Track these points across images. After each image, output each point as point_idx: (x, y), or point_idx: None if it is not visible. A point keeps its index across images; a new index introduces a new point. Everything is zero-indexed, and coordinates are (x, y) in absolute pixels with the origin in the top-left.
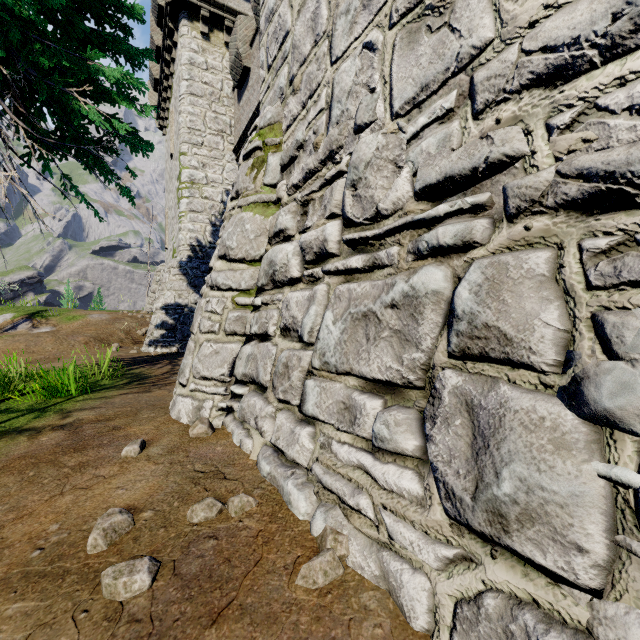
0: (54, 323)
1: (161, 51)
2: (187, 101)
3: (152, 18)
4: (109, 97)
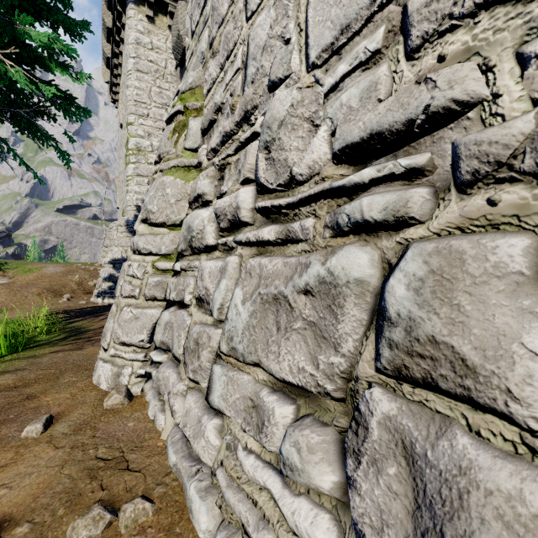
0: (11, 275)
1: (111, 32)
2: (134, 77)
3: (103, 2)
4: (43, 63)
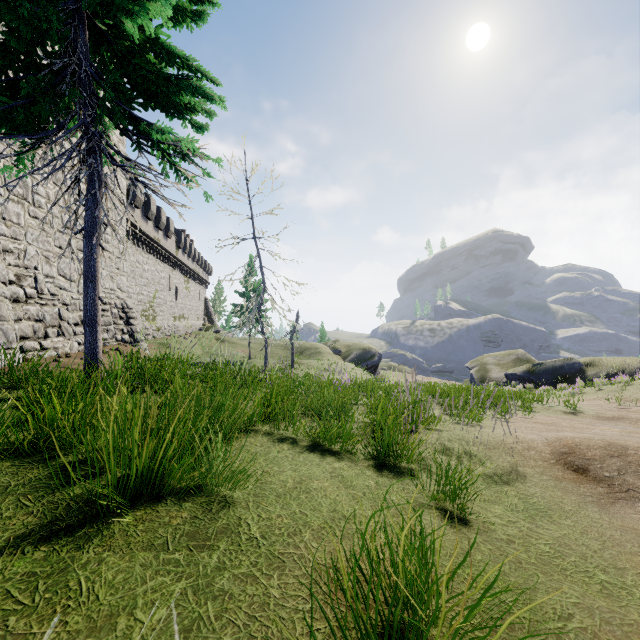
0: None
1: None
2: None
3: None
4: None
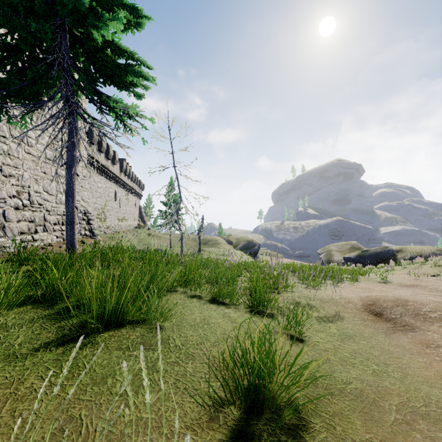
0: None
1: None
2: None
3: None
4: None
